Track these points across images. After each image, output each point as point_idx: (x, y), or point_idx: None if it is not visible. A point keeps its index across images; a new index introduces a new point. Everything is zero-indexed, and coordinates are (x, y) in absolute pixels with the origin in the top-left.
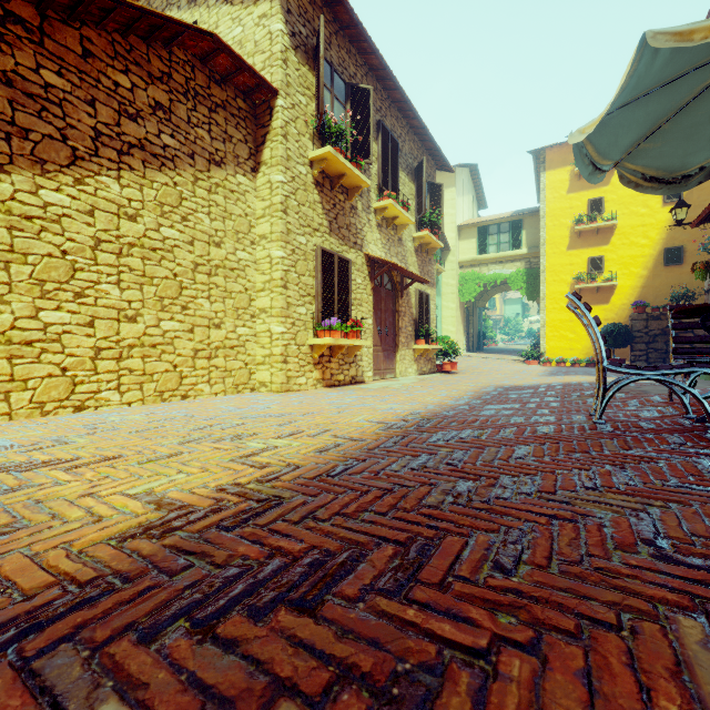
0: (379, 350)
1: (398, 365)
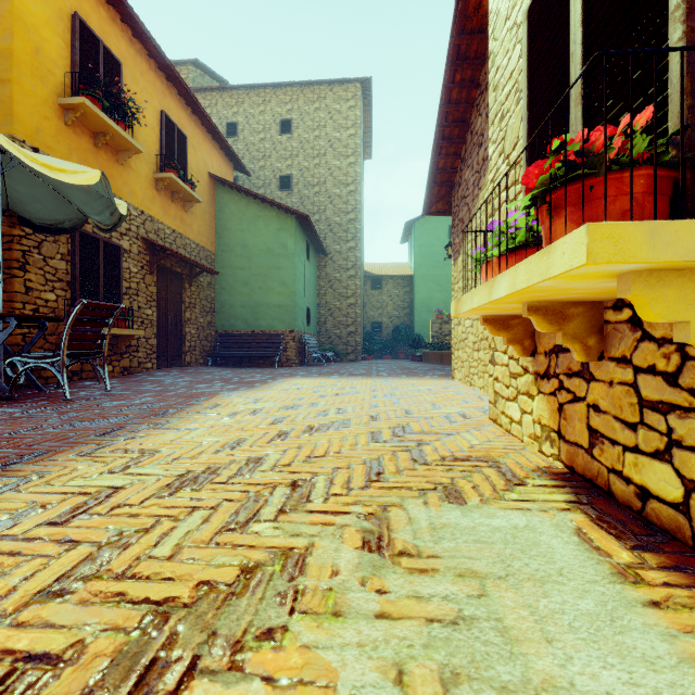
0: None
1: None
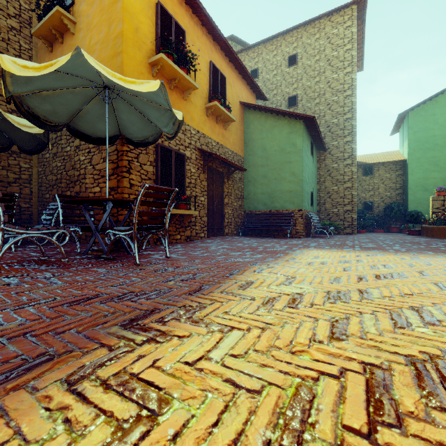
0: None
1: None
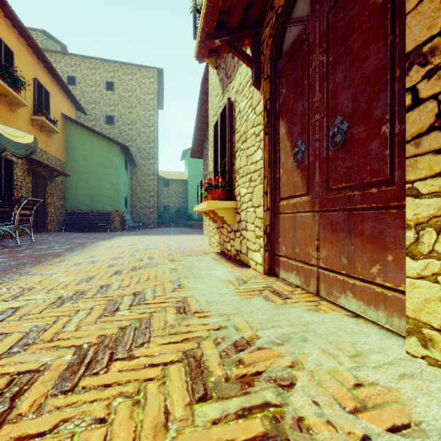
0: (303, 205)
1: (408, 278)
